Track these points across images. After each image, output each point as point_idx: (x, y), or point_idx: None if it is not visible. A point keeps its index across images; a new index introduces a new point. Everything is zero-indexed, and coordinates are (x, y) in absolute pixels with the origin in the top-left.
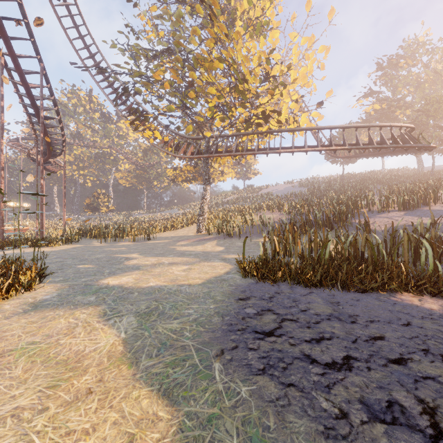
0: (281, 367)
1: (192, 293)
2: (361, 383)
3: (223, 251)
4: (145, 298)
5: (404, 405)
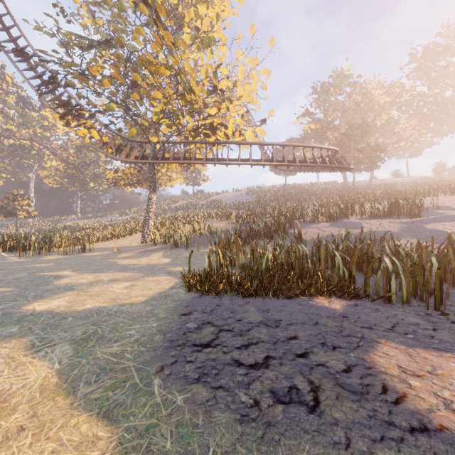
0: (213, 373)
1: (135, 313)
2: (273, 377)
3: (170, 263)
4: (81, 323)
5: (299, 388)
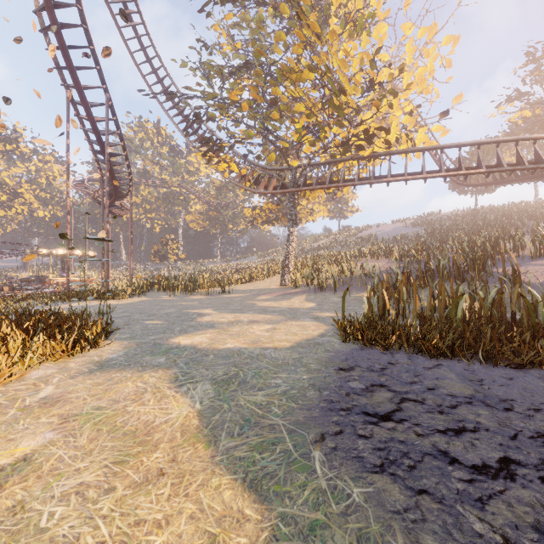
0: (406, 464)
1: (279, 359)
2: (533, 501)
3: (315, 308)
4: (222, 362)
5: None
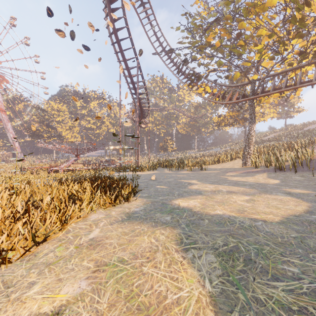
0: None
1: (276, 235)
2: None
3: (281, 184)
4: (217, 229)
5: None
